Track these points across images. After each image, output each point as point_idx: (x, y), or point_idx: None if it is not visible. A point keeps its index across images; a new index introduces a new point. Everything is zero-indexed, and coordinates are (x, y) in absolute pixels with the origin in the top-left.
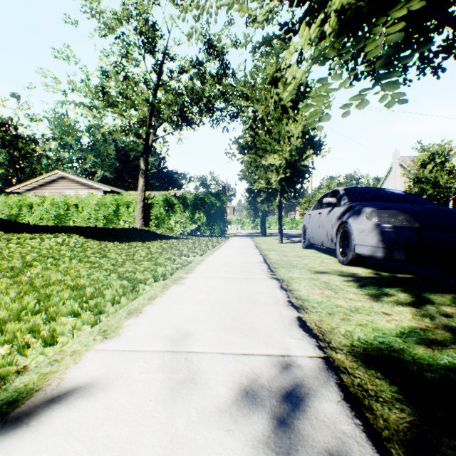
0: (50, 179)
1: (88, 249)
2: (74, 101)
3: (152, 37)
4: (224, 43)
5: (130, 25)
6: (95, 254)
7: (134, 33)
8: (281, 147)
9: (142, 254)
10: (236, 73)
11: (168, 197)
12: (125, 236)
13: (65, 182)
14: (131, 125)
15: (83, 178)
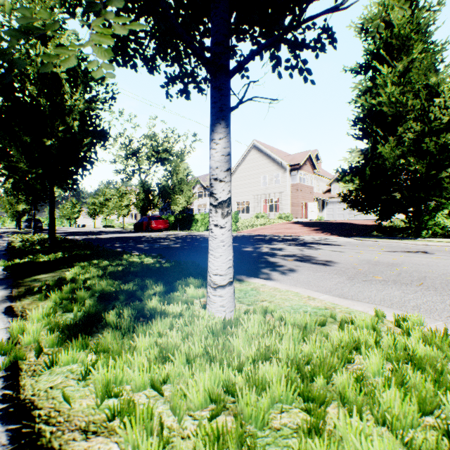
0: None
1: None
2: None
3: None
4: None
5: None
6: None
7: None
8: None
9: None
10: None
11: None
12: None
13: None
14: None
15: None
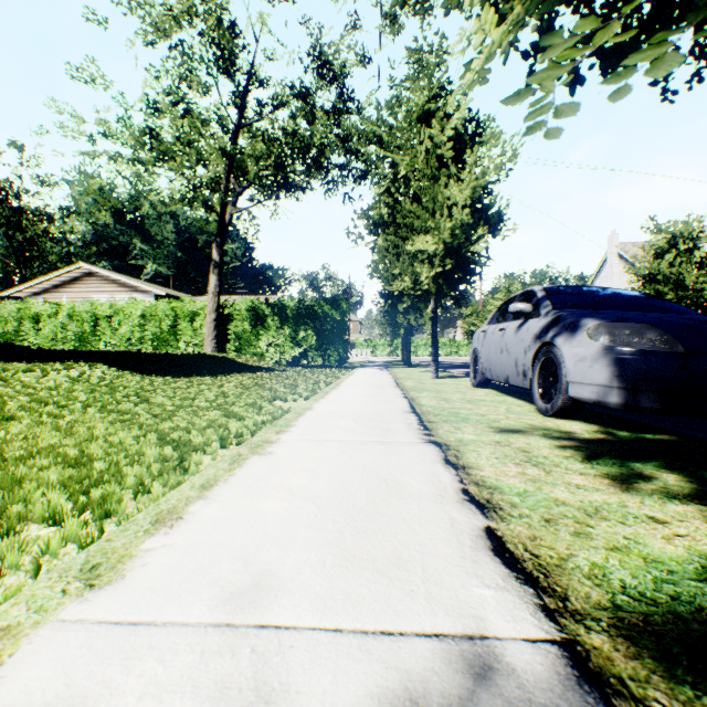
0: (70, 276)
1: (120, 388)
2: (106, 152)
3: (229, 47)
4: (345, 59)
5: (194, 28)
6: (129, 397)
7: (200, 41)
8: (436, 222)
9: (210, 396)
10: (363, 107)
11: (256, 304)
12: (186, 366)
13: (93, 280)
14: (197, 190)
15: (122, 275)
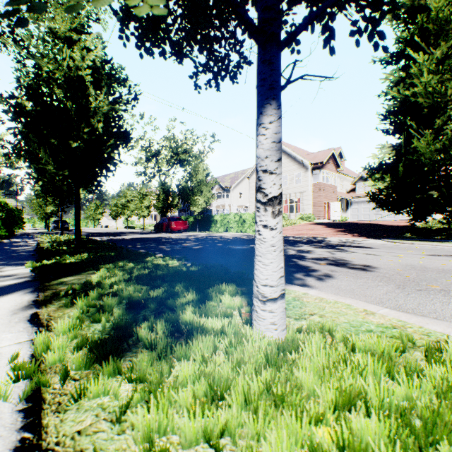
0: None
1: None
2: None
3: None
4: None
5: None
6: None
7: None
8: None
9: None
10: None
11: None
12: None
13: None
14: None
15: None
